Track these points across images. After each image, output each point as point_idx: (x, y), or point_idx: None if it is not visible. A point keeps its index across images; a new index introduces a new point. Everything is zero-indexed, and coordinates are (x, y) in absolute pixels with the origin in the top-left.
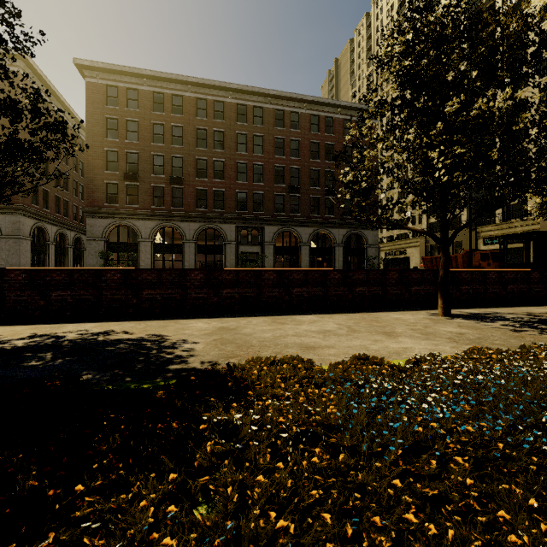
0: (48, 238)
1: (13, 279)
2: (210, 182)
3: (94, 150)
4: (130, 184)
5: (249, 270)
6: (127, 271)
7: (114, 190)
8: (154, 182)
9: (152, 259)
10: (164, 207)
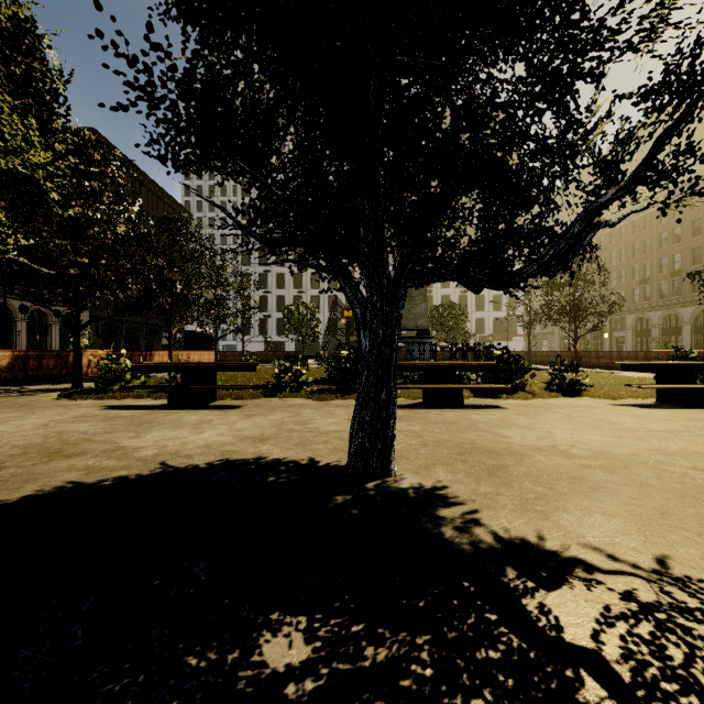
0: None
1: (614, 355)
2: None
3: None
4: None
5: (700, 351)
6: (645, 352)
7: None
8: None
9: None
10: None
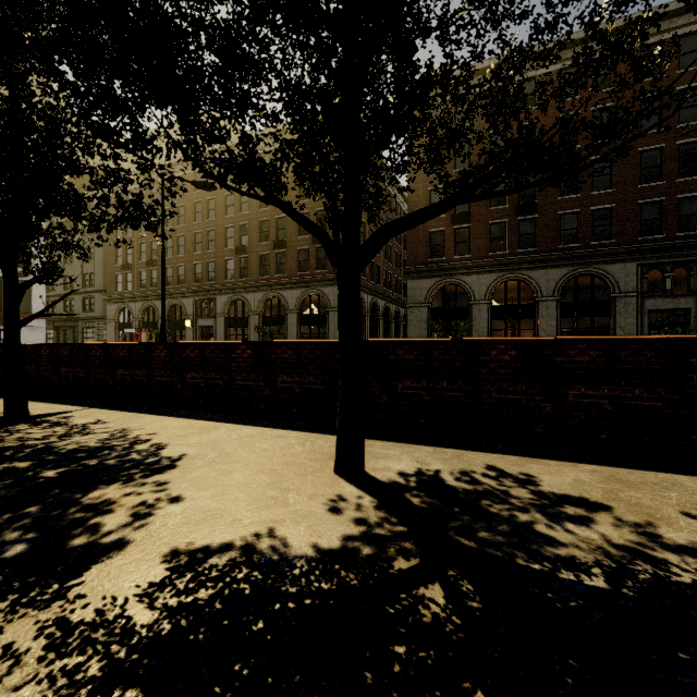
0: (364, 309)
1: (493, 359)
2: (585, 198)
3: (416, 195)
4: (458, 227)
5: None
6: None
7: (438, 240)
8: (491, 218)
9: (489, 328)
10: (506, 251)
